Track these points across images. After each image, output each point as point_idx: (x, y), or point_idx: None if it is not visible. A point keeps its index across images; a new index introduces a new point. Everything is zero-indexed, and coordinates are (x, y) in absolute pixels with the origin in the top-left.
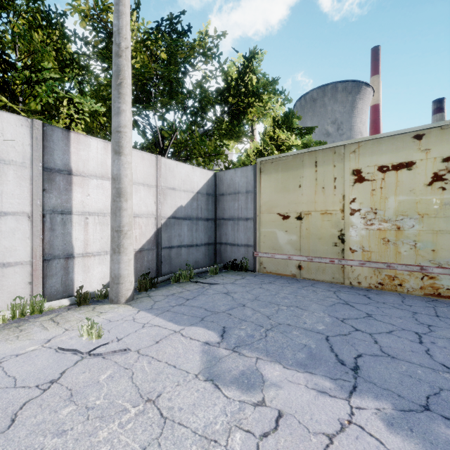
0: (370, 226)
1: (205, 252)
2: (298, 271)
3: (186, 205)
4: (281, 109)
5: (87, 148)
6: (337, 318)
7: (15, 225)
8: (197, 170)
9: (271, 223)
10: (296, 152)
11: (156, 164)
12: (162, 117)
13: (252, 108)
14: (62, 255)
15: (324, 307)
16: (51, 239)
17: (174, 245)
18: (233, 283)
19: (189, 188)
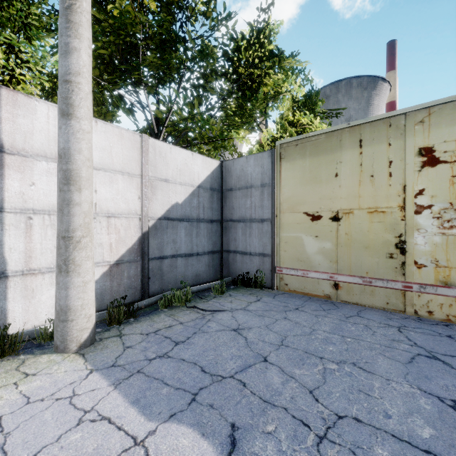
0: (449, 229)
1: (209, 262)
2: (334, 290)
3: (184, 202)
4: (300, 90)
5: (30, 114)
6: (441, 401)
7: None
8: (198, 158)
9: (294, 226)
10: (331, 129)
11: (141, 146)
12: (153, 90)
13: (269, 76)
14: None
15: (401, 366)
16: None
17: (166, 255)
18: (245, 308)
19: (187, 180)
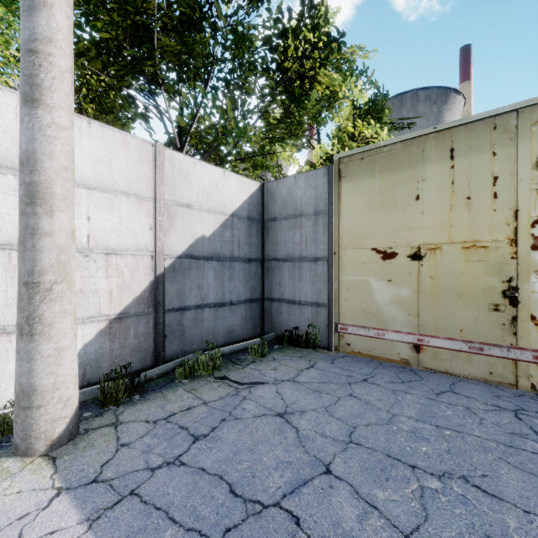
0: None
1: (246, 313)
2: (414, 354)
3: (212, 236)
4: (362, 96)
5: None
6: None
7: None
8: (231, 177)
9: (359, 267)
10: (409, 136)
11: (154, 160)
12: (173, 88)
13: (325, 68)
14: None
15: None
16: None
17: (189, 305)
18: (294, 379)
19: (217, 206)
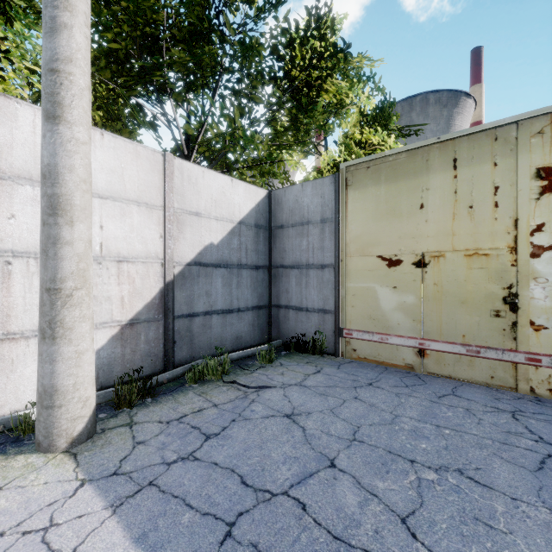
0: None
1: (253, 320)
2: (418, 359)
3: (220, 243)
4: (369, 102)
5: (9, 120)
6: None
7: None
8: (239, 185)
9: (365, 274)
10: (414, 146)
11: (164, 169)
12: (181, 97)
13: (331, 78)
14: None
15: (529, 476)
16: None
17: (197, 312)
18: (301, 383)
19: (225, 214)
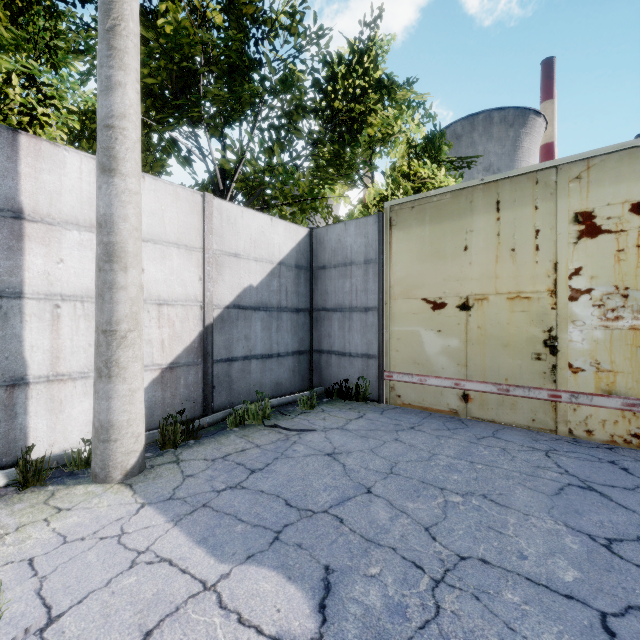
0: (614, 321)
1: (294, 366)
2: (462, 404)
3: (260, 285)
4: (419, 131)
5: (58, 168)
6: (592, 539)
7: None
8: (279, 224)
9: (410, 317)
10: (458, 187)
11: (203, 210)
12: (219, 132)
13: (375, 113)
14: (1, 380)
15: (545, 499)
16: None
17: (236, 356)
18: (342, 427)
19: (265, 254)
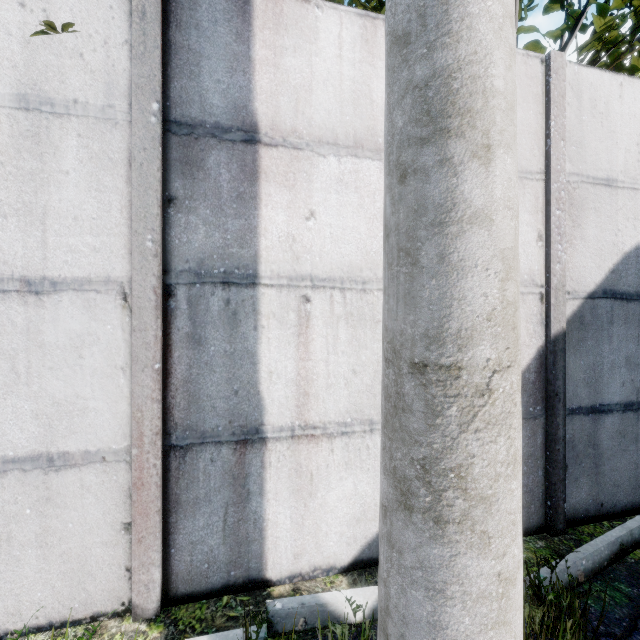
0: None
1: None
2: None
3: None
4: None
5: (306, 43)
6: None
7: (83, 324)
8: None
9: None
10: None
11: (543, 91)
12: None
13: None
14: (228, 432)
15: None
16: (193, 374)
17: (607, 402)
18: None
19: None
